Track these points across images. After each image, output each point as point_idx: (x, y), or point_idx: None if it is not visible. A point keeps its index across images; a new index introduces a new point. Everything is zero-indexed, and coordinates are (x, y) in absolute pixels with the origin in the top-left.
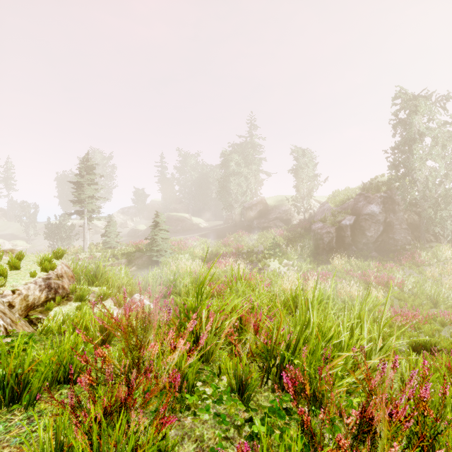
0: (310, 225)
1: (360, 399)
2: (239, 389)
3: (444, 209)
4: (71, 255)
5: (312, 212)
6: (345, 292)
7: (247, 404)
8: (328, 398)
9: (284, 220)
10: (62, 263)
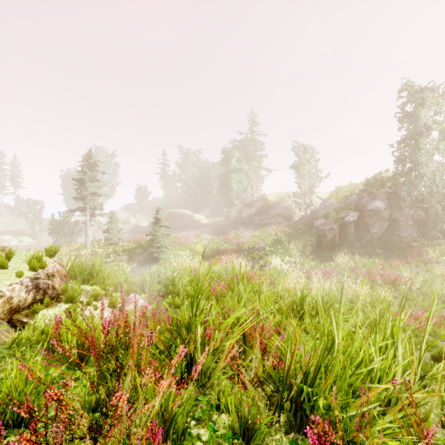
0: (311, 222)
1: (399, 444)
2: (243, 433)
3: None
4: (74, 251)
5: (314, 208)
6: (350, 291)
7: None
8: None
9: (286, 217)
10: (55, 261)
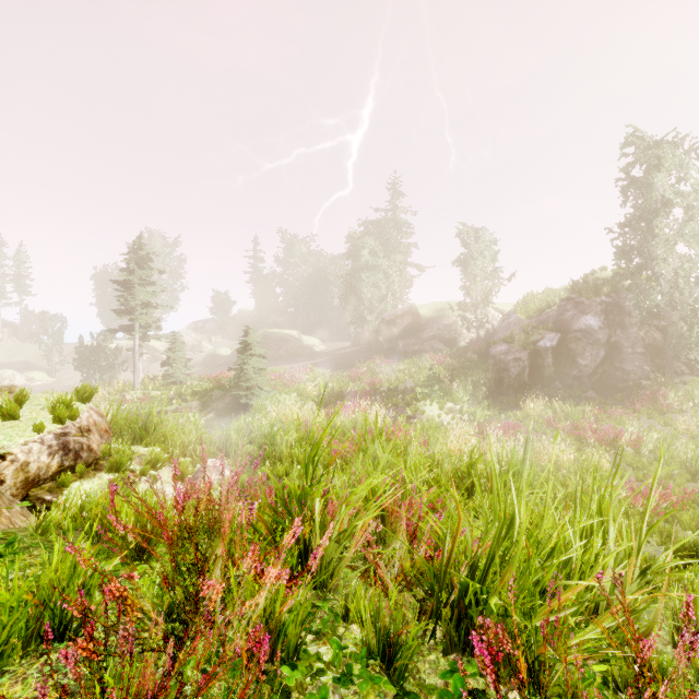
0: (487, 348)
1: (608, 668)
2: (382, 651)
3: None
4: (115, 394)
5: (490, 327)
6: (546, 456)
7: (399, 682)
8: (550, 670)
9: (447, 340)
10: (90, 409)
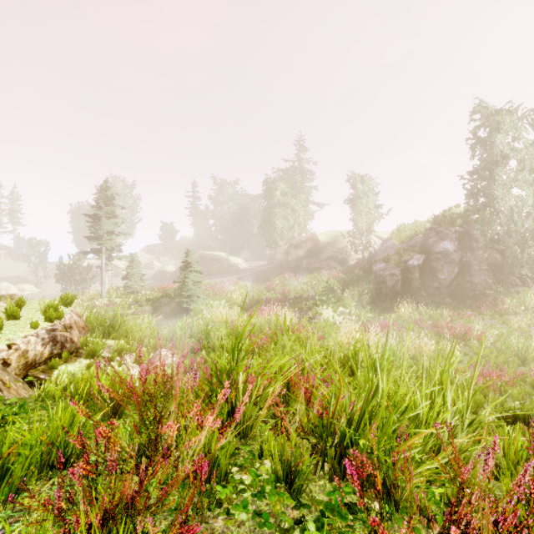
0: (370, 266)
1: (444, 490)
2: (286, 477)
3: (533, 246)
4: (87, 301)
5: (372, 250)
6: (413, 347)
7: (297, 498)
8: (402, 490)
9: (339, 260)
10: (71, 311)
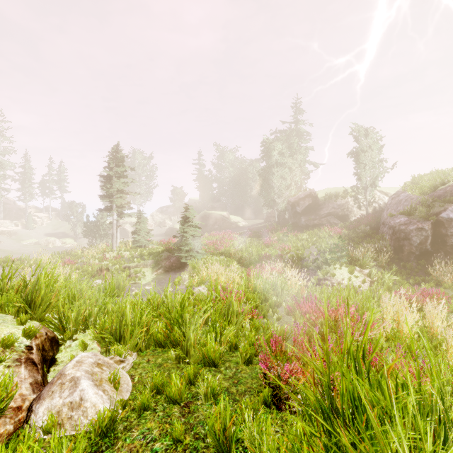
0: (376, 222)
1: None
2: None
3: None
4: (100, 254)
5: (377, 206)
6: None
7: None
8: None
9: (340, 216)
10: None
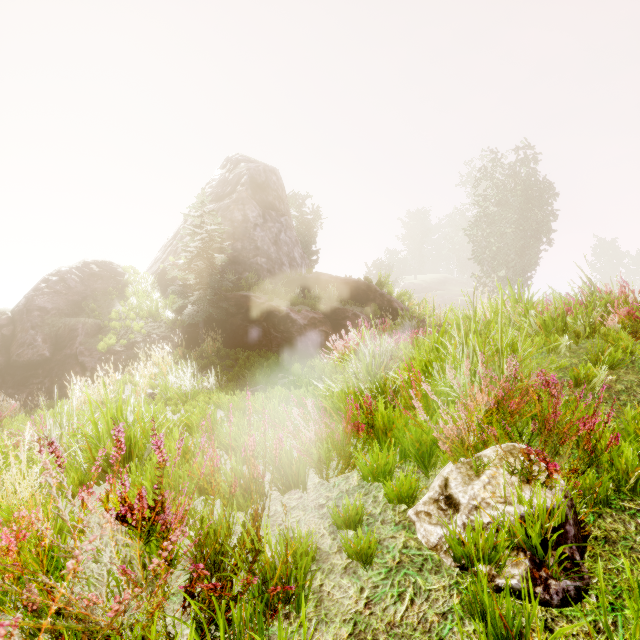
0: None
1: None
2: None
3: None
4: None
5: None
6: None
7: None
8: None
9: None
10: None
